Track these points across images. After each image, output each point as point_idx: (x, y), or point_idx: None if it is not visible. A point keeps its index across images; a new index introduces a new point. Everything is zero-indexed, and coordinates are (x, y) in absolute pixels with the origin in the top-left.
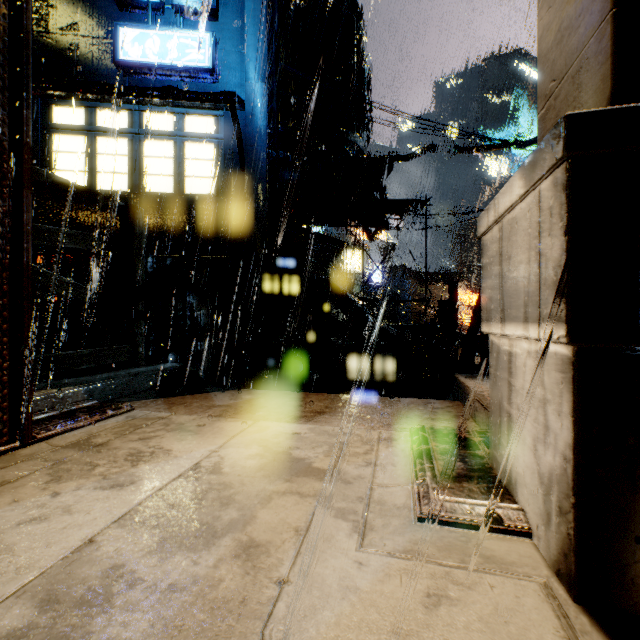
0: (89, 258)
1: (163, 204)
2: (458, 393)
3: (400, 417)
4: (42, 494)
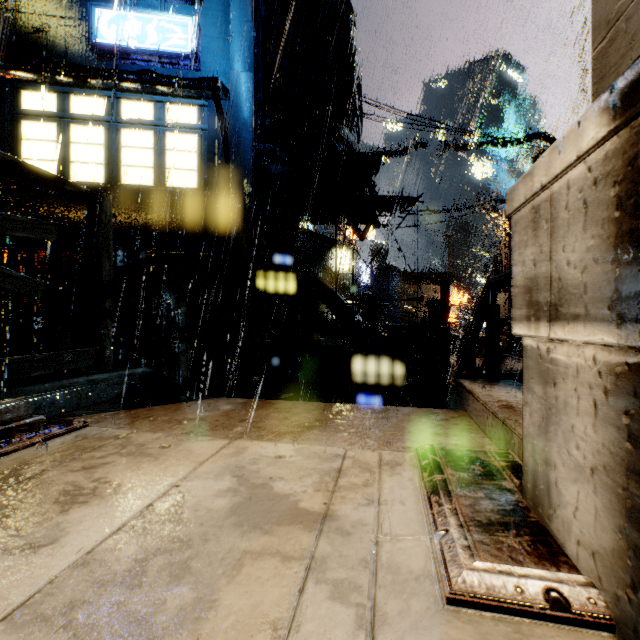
0: (61, 254)
1: (142, 197)
2: (462, 401)
3: (401, 432)
4: None
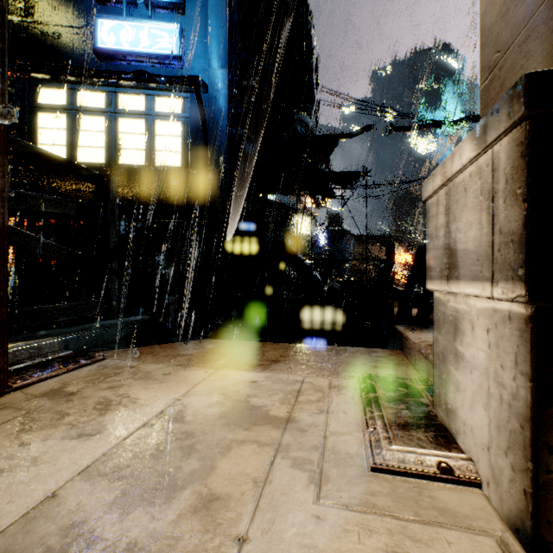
0: (70, 222)
1: (136, 175)
2: (398, 342)
3: (348, 365)
4: (11, 444)
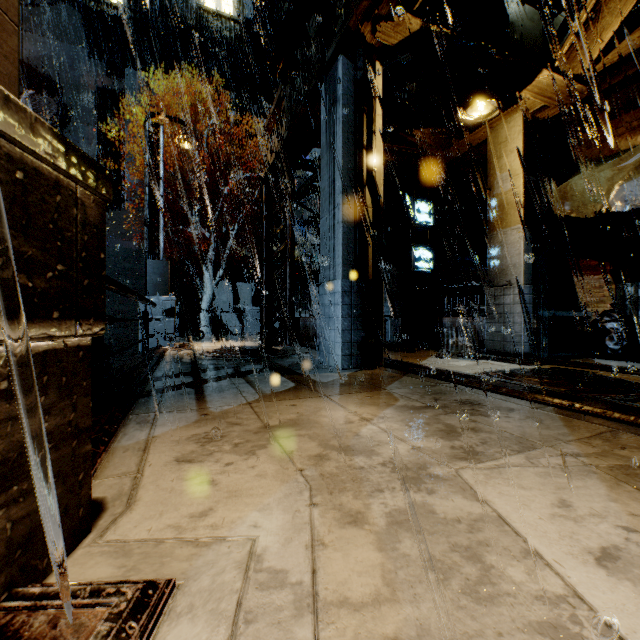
0: None
1: None
2: None
3: None
4: (638, 525)
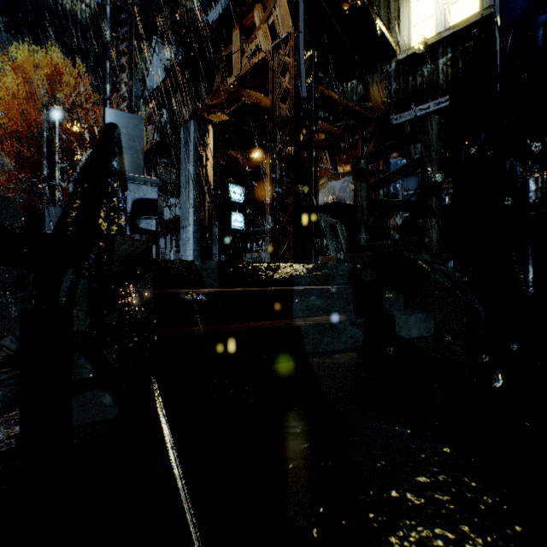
0: None
1: None
2: None
3: None
4: None
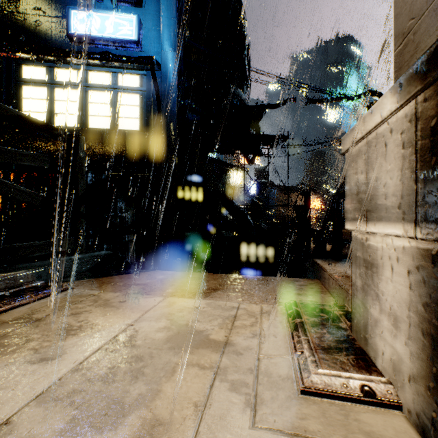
0: (49, 175)
1: (102, 136)
2: (317, 273)
3: (276, 293)
4: None
